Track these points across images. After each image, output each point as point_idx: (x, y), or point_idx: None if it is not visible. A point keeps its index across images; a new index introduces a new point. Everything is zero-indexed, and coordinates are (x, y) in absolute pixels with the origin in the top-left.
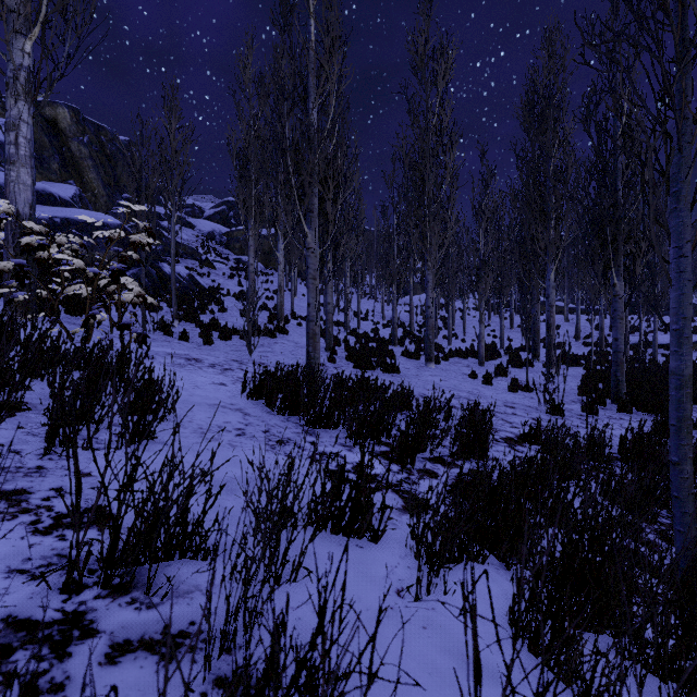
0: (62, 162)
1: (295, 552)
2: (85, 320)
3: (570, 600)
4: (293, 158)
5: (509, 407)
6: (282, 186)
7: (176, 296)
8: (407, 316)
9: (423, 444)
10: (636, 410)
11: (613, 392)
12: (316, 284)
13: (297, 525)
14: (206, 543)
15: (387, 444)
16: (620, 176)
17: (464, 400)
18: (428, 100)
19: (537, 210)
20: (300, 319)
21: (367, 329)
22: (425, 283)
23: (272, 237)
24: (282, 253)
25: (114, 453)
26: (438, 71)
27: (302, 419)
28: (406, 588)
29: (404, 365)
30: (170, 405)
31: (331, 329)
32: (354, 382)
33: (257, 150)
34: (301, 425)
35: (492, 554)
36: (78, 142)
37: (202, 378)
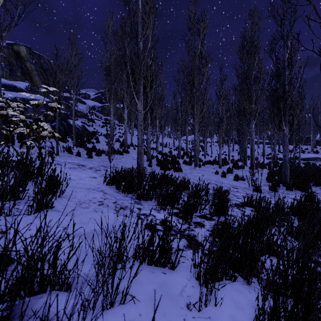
0: (22, 72)
1: (125, 280)
2: (20, 145)
3: (301, 320)
4: (130, 65)
5: (235, 188)
6: (125, 80)
7: (76, 135)
8: (185, 145)
9: (195, 208)
10: (294, 189)
11: (283, 181)
12: (142, 128)
13: (125, 270)
14: (67, 280)
15: (177, 208)
16: (286, 78)
17: (213, 184)
18: (195, 43)
19: (246, 95)
20: (135, 146)
21: (166, 151)
22: (194, 129)
23: (121, 107)
24: (126, 115)
25: (26, 217)
26: (200, 28)
27: (134, 195)
28: (193, 305)
29: (184, 168)
30: (65, 189)
31: (149, 151)
32: (160, 176)
33: (114, 66)
34: (133, 198)
35: (238, 274)
36: (30, 62)
37: (84, 174)
